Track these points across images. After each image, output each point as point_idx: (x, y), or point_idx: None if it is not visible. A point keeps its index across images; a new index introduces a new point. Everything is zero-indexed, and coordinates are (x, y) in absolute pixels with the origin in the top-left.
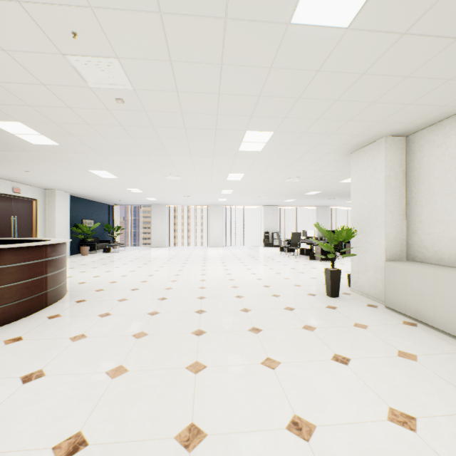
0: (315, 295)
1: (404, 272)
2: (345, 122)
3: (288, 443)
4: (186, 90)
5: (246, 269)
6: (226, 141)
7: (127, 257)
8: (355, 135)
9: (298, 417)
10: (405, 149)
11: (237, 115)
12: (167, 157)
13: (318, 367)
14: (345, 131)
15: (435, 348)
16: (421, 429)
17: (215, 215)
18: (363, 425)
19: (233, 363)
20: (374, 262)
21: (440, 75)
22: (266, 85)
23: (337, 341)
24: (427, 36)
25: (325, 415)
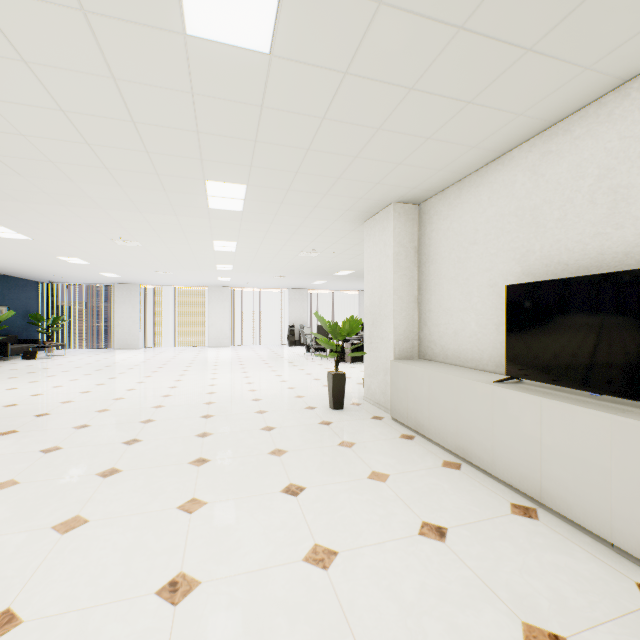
0: (315, 408)
1: (406, 373)
2: (335, 180)
3: (146, 613)
4: (77, 110)
5: (243, 377)
6: (183, 193)
7: (63, 365)
8: (356, 198)
9: (183, 575)
10: (417, 221)
11: (180, 157)
12: (101, 211)
13: (257, 503)
14: (341, 192)
15: (417, 464)
16: (336, 565)
17: (218, 301)
18: (266, 571)
19: (135, 511)
20: (384, 362)
21: (416, 131)
22: (200, 118)
23: (304, 467)
24: (375, 81)
25: (223, 566)
